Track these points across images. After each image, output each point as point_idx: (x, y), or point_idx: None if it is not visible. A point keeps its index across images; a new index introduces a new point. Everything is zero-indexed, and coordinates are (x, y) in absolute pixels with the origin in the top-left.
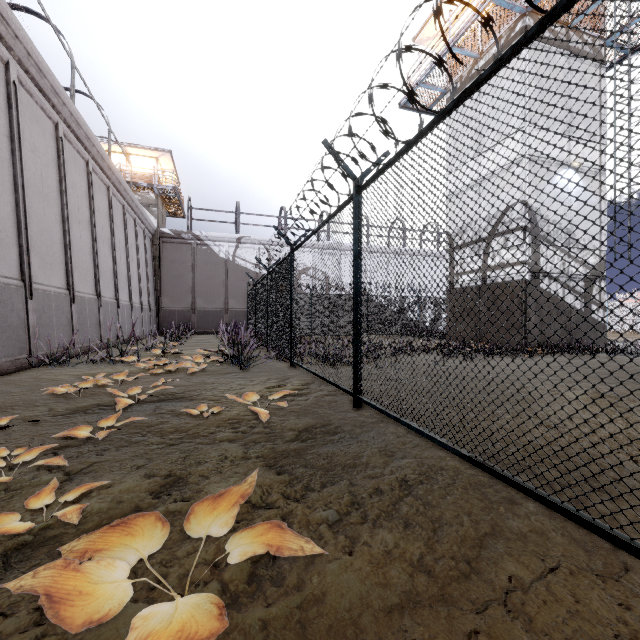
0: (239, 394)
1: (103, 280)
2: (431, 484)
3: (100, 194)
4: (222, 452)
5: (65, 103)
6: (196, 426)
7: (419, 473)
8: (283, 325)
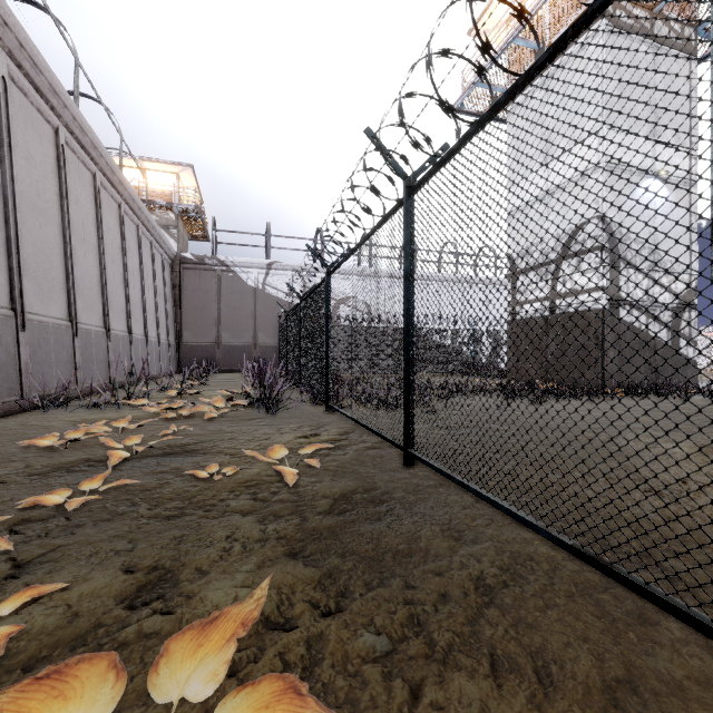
0: (262, 446)
1: (113, 310)
2: (520, 586)
3: (110, 212)
4: (232, 530)
5: (66, 105)
6: (203, 491)
7: (500, 566)
8: (318, 362)
